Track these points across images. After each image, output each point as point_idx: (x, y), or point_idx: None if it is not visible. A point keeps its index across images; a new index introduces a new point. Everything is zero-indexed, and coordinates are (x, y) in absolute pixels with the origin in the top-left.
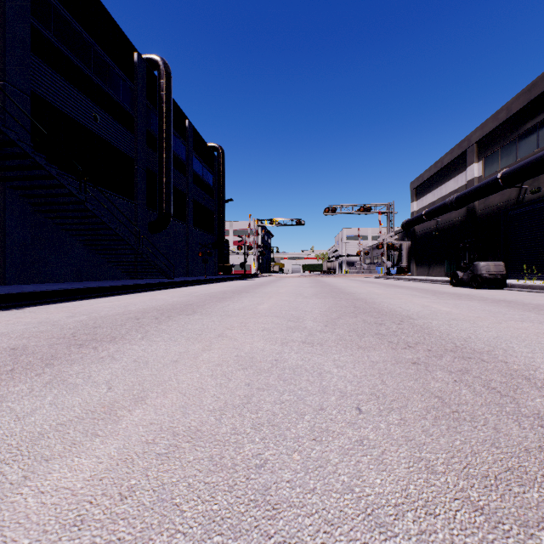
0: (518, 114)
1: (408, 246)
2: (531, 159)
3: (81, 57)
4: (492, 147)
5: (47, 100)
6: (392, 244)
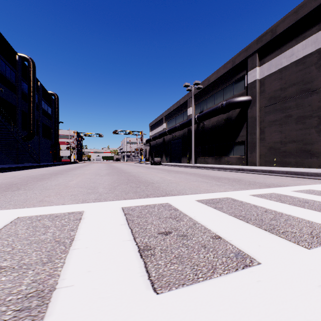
0: (172, 111)
1: (149, 149)
2: (171, 128)
3: None
4: (168, 119)
5: None
6: (142, 149)
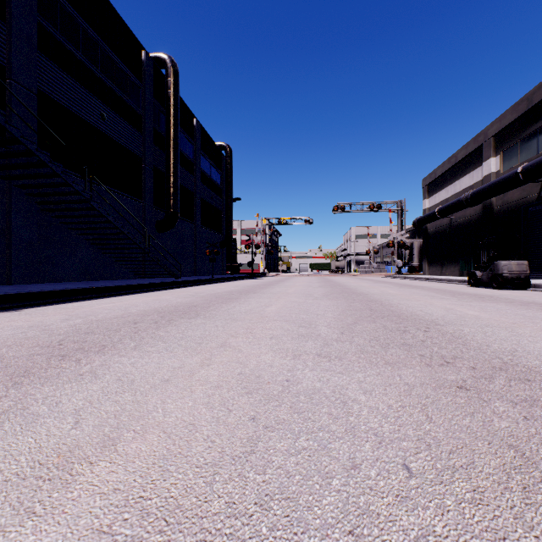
0: (540, 104)
1: (419, 244)
2: None
3: (88, 55)
4: (511, 140)
5: (53, 99)
6: (403, 242)
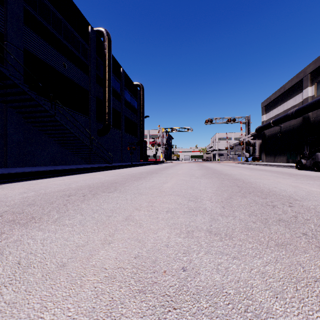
0: None
1: (259, 143)
2: None
3: (55, 28)
4: None
5: (34, 54)
6: (249, 142)
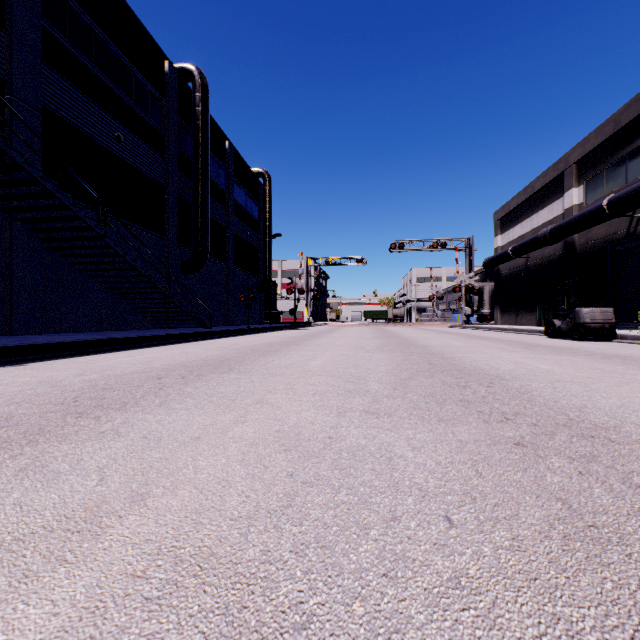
0: (629, 127)
1: (491, 288)
2: None
3: (101, 66)
4: (596, 168)
5: (61, 117)
6: (471, 286)
